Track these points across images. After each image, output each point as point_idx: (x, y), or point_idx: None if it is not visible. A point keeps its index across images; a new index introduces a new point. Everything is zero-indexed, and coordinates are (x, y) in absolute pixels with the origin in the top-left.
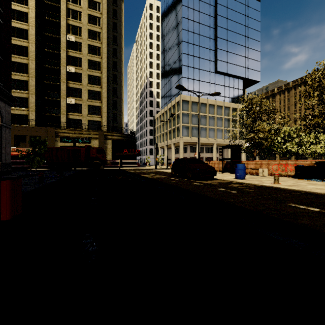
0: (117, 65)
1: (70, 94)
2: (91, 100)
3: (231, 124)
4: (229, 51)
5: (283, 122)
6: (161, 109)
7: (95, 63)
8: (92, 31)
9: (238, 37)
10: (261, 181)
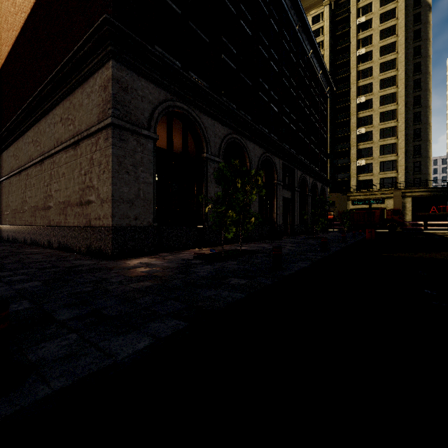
0: (420, 99)
1: (360, 156)
2: (383, 156)
3: None
4: None
5: None
6: None
7: (389, 112)
8: (385, 79)
9: None
10: None
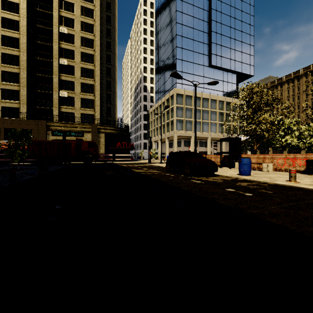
0: (111, 58)
1: (63, 87)
2: (84, 93)
3: (225, 118)
4: (223, 45)
5: (287, 113)
6: (155, 103)
7: (88, 55)
8: (85, 23)
9: (232, 31)
10: (272, 178)
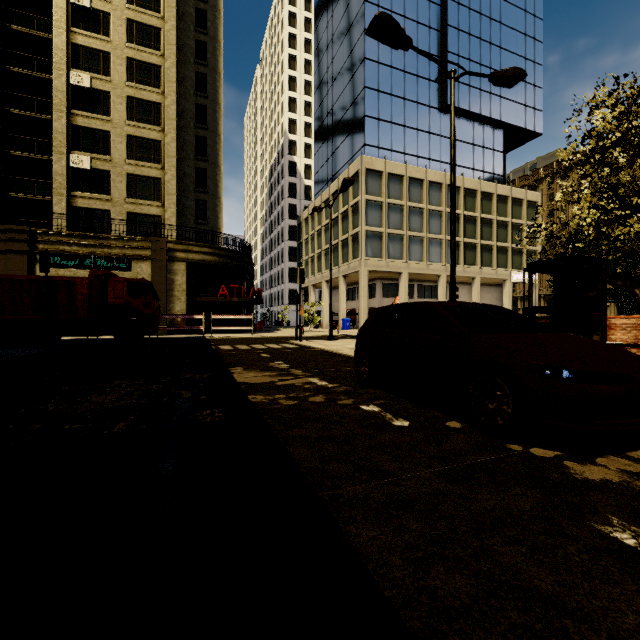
0: (207, 82)
1: (80, 145)
2: (135, 161)
3: (479, 231)
4: (474, 58)
5: None
6: (315, 197)
7: (147, 68)
8: None
9: (495, 29)
10: None
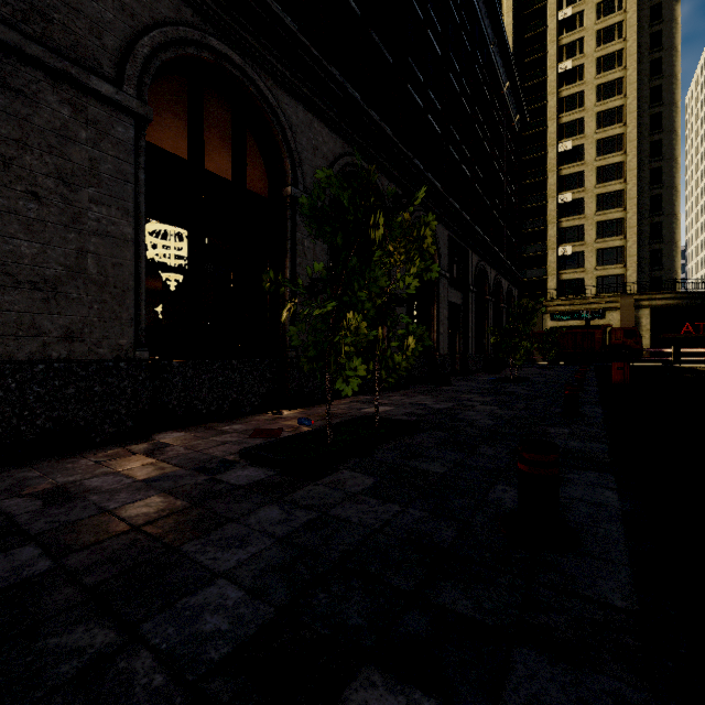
0: (662, 146)
1: (563, 240)
2: (602, 239)
3: None
4: None
5: None
6: None
7: (611, 167)
8: (605, 111)
9: None
10: None
